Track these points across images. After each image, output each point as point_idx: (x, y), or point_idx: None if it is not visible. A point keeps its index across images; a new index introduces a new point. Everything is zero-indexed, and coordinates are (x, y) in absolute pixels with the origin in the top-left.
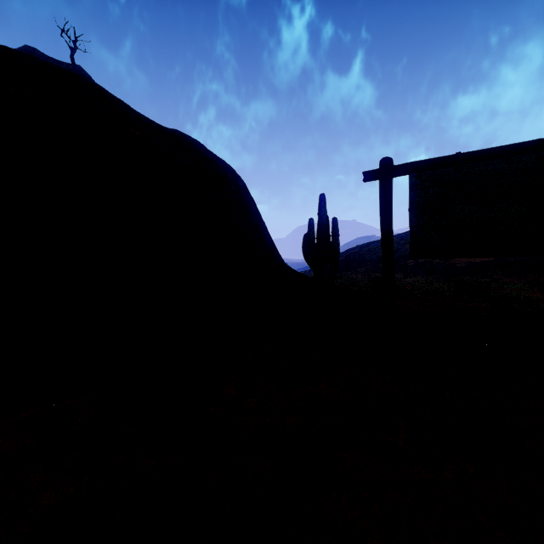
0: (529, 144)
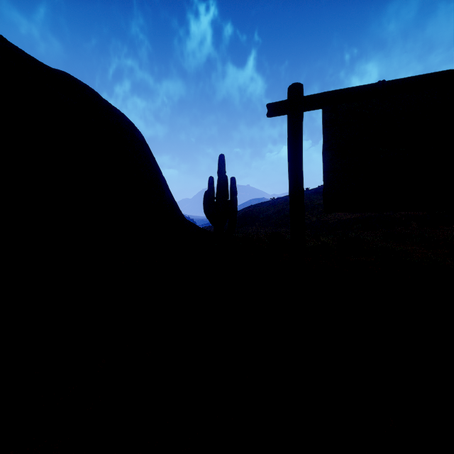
0: None
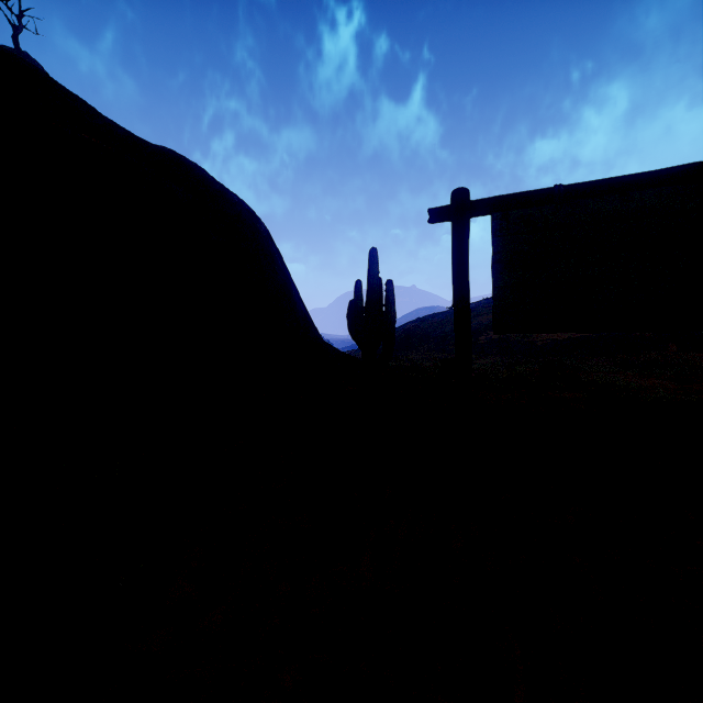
0: (652, 175)
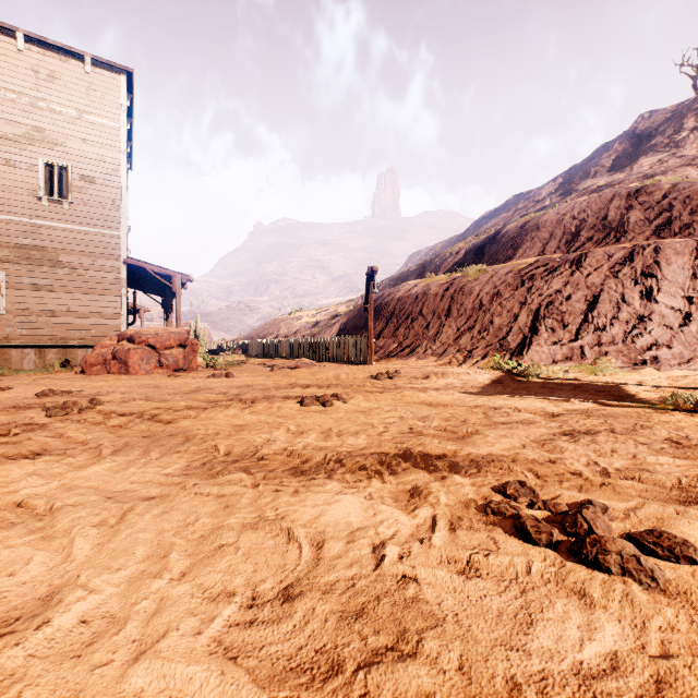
0: None
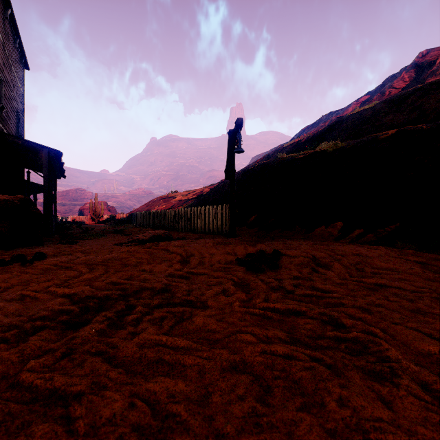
0: None
